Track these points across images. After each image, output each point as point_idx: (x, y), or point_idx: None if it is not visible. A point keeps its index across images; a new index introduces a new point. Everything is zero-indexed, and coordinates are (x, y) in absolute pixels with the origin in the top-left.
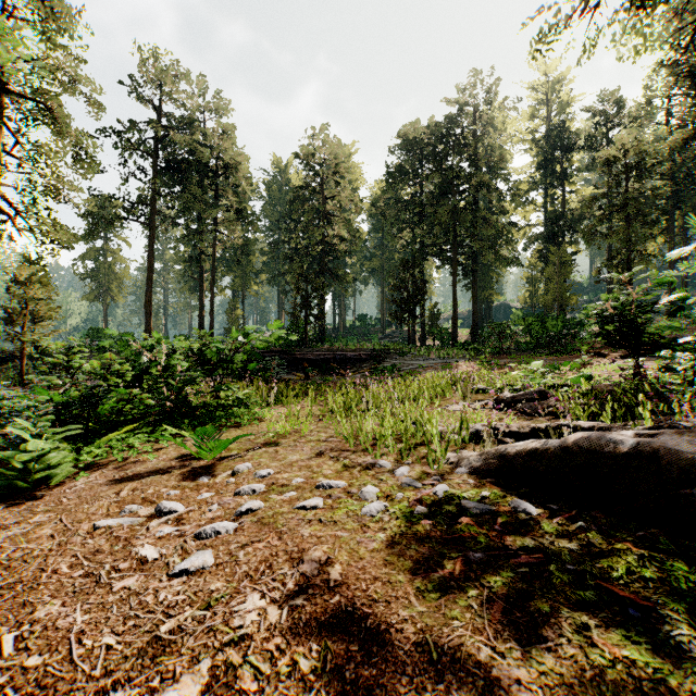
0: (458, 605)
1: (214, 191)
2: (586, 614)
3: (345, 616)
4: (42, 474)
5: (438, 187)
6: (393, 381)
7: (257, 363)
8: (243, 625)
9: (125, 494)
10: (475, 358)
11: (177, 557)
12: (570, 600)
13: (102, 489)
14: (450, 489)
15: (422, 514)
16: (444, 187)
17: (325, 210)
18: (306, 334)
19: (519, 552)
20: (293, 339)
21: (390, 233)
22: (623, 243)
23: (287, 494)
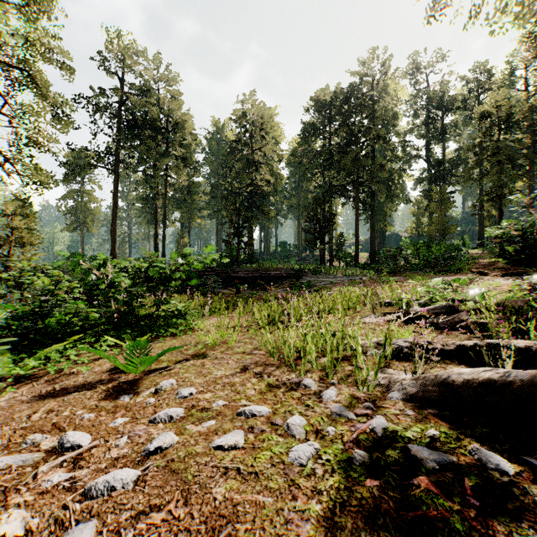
0: None
1: (166, 144)
2: None
3: None
4: None
5: (343, 140)
6: (308, 295)
7: (197, 280)
8: None
9: (37, 417)
10: (375, 276)
11: (47, 536)
12: None
13: (21, 409)
14: (389, 424)
15: (363, 465)
16: (348, 140)
17: (253, 159)
18: (238, 257)
19: None
20: (224, 260)
21: (305, 177)
22: (495, 182)
23: (205, 424)
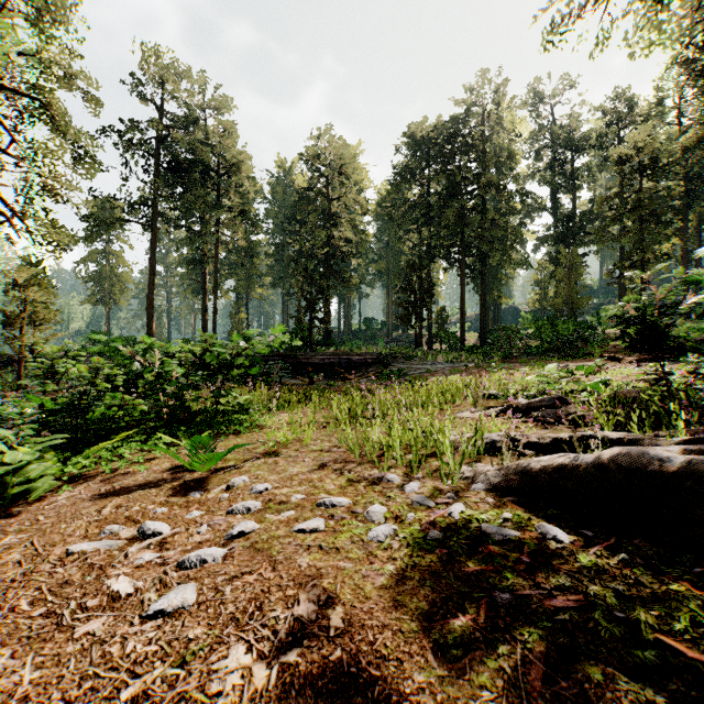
0: (486, 666)
1: (217, 193)
2: (650, 685)
3: (347, 678)
4: (20, 489)
5: (446, 188)
6: (400, 386)
7: (259, 368)
8: (222, 690)
9: (108, 511)
10: (484, 362)
11: (155, 592)
12: (626, 663)
13: (85, 506)
14: (467, 510)
15: (436, 541)
16: (451, 188)
17: (330, 211)
18: (310, 338)
19: (554, 593)
20: (295, 343)
21: (397, 234)
22: (637, 243)
23: (285, 513)
